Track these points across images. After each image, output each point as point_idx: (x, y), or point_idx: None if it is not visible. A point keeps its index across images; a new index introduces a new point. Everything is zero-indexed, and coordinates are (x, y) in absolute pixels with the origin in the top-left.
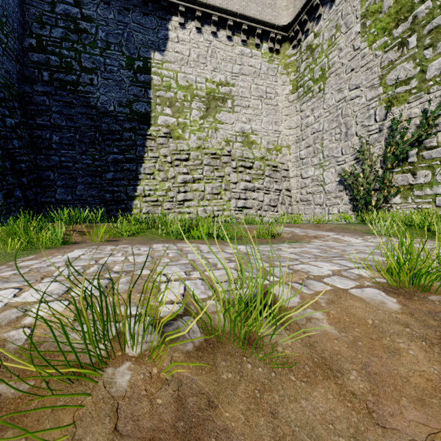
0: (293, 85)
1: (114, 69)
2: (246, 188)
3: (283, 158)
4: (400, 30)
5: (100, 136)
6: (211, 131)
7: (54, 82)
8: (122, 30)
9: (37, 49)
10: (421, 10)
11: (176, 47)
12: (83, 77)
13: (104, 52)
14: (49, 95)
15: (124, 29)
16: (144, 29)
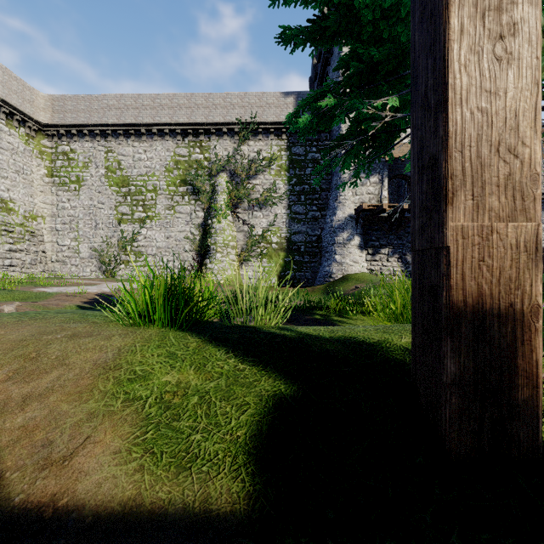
0: (49, 171)
1: None
2: (11, 249)
3: (39, 225)
4: (124, 190)
5: None
6: None
7: None
8: None
9: None
10: (132, 188)
11: None
12: None
13: None
14: None
15: None
16: None
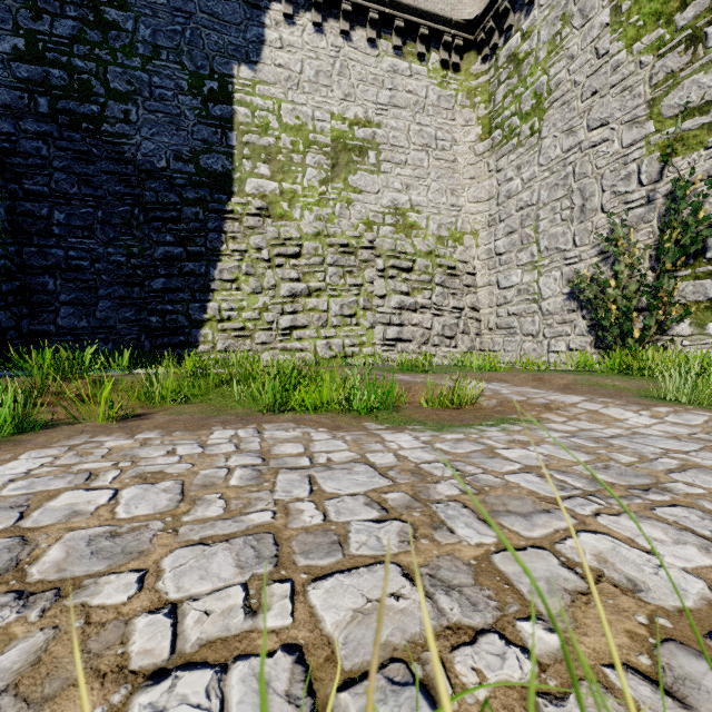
0: (484, 126)
1: (166, 95)
2: (401, 306)
3: (466, 253)
4: (689, 14)
5: (141, 214)
6: (341, 206)
7: (59, 116)
8: (181, 25)
9: (27, 57)
10: None
11: (279, 56)
12: (110, 108)
13: (149, 64)
14: (48, 139)
15: (185, 24)
16: (221, 25)
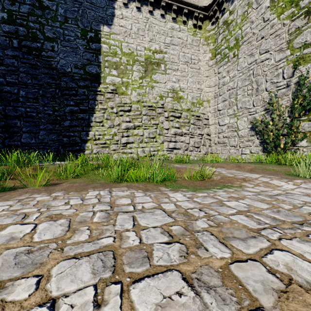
0: (212, 53)
1: (71, 39)
2: (176, 133)
3: (204, 109)
4: (306, 1)
5: (59, 92)
6: (149, 89)
7: (22, 48)
8: (77, 8)
9: (8, 22)
10: None
11: (121, 22)
12: (45, 44)
13: (63, 25)
14: (17, 58)
15: (79, 7)
16: (95, 8)
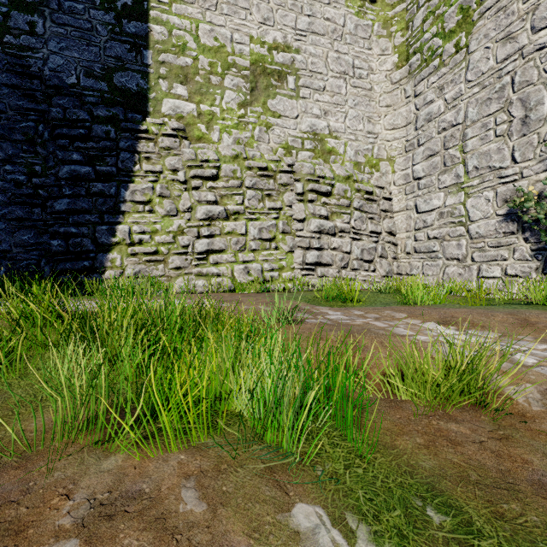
0: (401, 54)
1: (76, 8)
2: (321, 229)
3: (382, 178)
4: None
5: (46, 130)
6: (260, 130)
7: None
8: None
9: None
10: None
11: None
12: (14, 18)
13: None
14: None
15: None
16: None
